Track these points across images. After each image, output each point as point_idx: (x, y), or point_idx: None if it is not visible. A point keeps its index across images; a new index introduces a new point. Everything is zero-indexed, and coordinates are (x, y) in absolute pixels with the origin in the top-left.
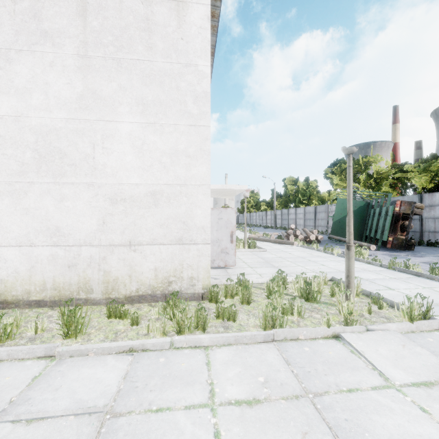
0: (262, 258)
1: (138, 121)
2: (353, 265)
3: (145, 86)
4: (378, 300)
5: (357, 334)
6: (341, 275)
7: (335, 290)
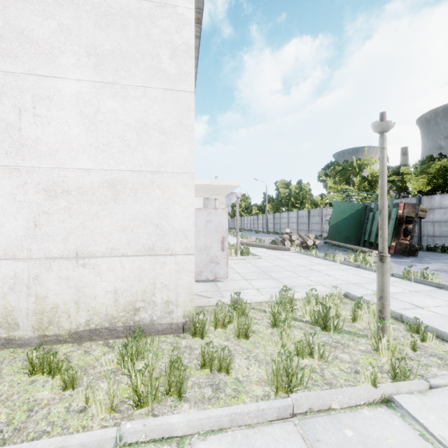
0: (257, 267)
1: (90, 78)
2: (389, 283)
3: (100, 29)
4: (421, 330)
5: (418, 396)
6: (353, 288)
7: (358, 313)
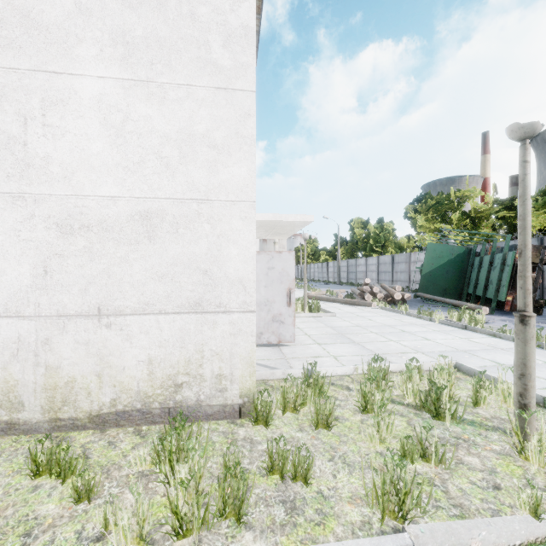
0: (332, 327)
1: (116, 75)
2: (534, 354)
3: (130, 8)
4: None
5: None
6: (464, 357)
7: (481, 394)
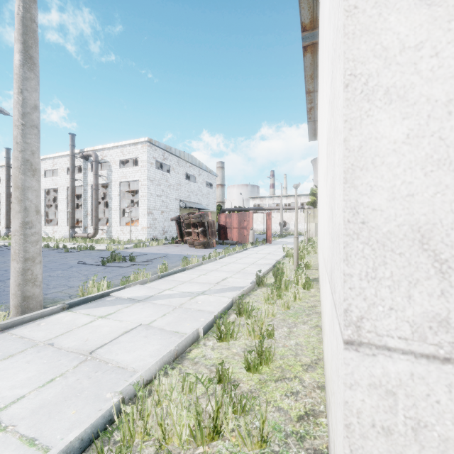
0: None
1: None
2: None
3: None
4: None
5: None
6: None
7: None
